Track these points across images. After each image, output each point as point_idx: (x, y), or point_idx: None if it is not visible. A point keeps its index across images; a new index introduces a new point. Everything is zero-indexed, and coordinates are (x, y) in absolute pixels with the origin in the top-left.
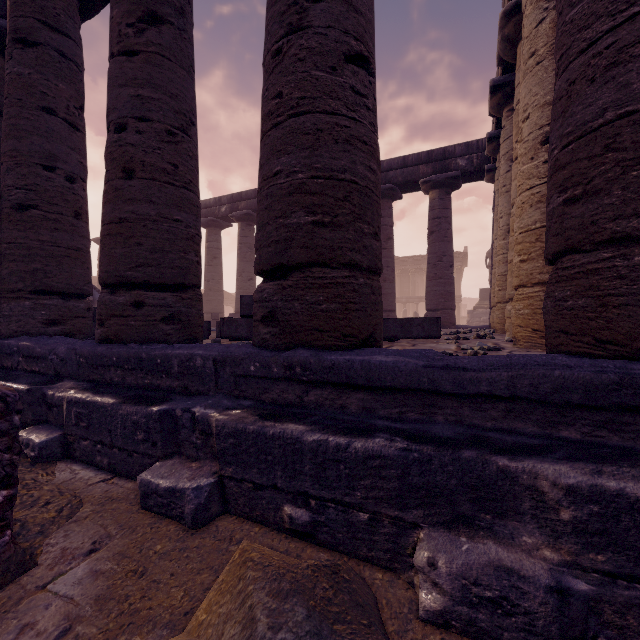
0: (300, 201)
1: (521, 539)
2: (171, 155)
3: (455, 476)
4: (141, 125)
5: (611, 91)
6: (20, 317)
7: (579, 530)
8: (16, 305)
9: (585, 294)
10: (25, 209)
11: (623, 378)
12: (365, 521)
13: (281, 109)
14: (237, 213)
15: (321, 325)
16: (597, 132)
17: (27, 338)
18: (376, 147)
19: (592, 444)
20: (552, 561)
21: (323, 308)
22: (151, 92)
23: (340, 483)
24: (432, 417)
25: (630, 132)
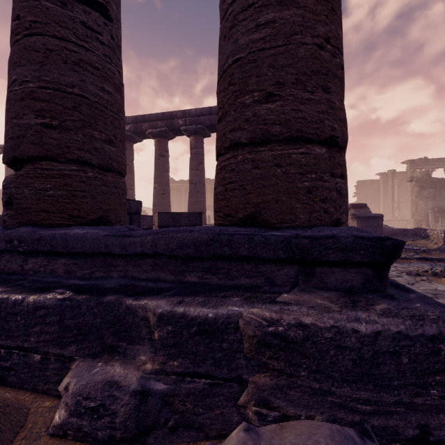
0: (31, 106)
1: (140, 358)
2: None
3: (101, 316)
4: None
5: (231, 44)
6: None
7: (166, 345)
8: None
9: (221, 183)
10: None
11: (216, 236)
12: (40, 361)
13: (18, 29)
14: None
15: (48, 207)
16: (226, 72)
17: None
18: (113, 75)
19: (203, 284)
20: (147, 371)
21: (50, 194)
22: None
23: (20, 332)
24: (111, 274)
25: (237, 72)
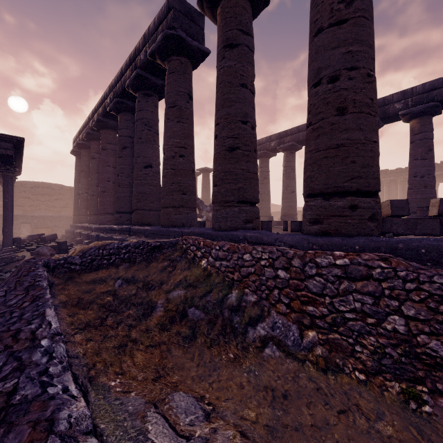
0: None
1: None
2: (370, 92)
3: None
4: (351, 73)
5: None
6: (232, 218)
7: None
8: (230, 210)
9: None
10: (232, 150)
11: None
12: None
13: None
14: (284, 145)
15: None
16: None
17: (245, 231)
18: None
19: None
20: None
21: None
22: (358, 47)
23: None
24: None
25: None
